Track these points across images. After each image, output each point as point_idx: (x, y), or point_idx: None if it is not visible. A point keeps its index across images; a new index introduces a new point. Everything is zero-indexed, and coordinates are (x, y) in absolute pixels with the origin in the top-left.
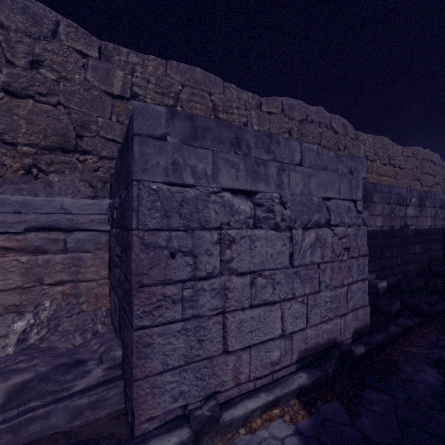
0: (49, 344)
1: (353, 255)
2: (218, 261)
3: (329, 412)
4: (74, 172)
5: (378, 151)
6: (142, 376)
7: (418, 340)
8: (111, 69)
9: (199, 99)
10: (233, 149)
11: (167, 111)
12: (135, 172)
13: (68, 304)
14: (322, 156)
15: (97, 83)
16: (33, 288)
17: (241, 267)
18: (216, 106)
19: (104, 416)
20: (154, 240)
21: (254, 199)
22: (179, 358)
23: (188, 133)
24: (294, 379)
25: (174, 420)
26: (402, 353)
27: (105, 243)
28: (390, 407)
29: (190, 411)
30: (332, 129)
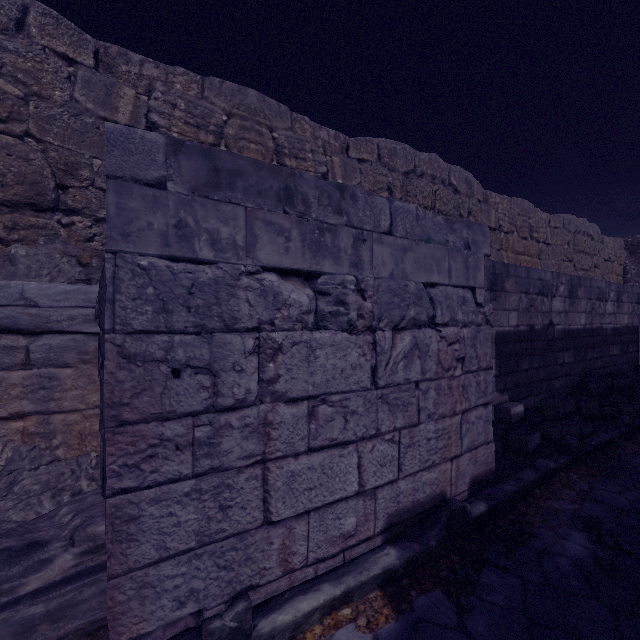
0: None
1: (470, 368)
2: (255, 381)
3: (426, 609)
4: (54, 241)
5: (516, 219)
6: (122, 570)
7: (564, 490)
8: (115, 85)
9: (253, 135)
10: (281, 207)
11: (169, 142)
12: (110, 239)
13: (32, 449)
14: (424, 222)
15: (92, 105)
16: None
17: (293, 389)
18: (280, 148)
19: (73, 632)
20: (144, 348)
21: (315, 285)
22: (189, 537)
23: (204, 178)
24: (377, 559)
25: (179, 636)
26: (540, 511)
27: (95, 353)
28: (517, 596)
29: (202, 622)
30: (450, 187)
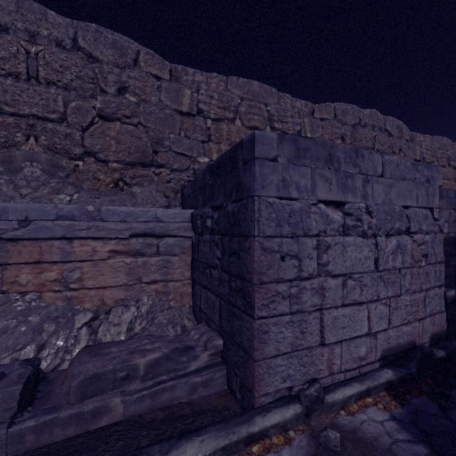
0: (149, 334)
1: (430, 262)
2: (316, 264)
3: (419, 405)
4: (151, 184)
5: (436, 152)
6: (260, 358)
7: None
8: (180, 89)
9: (256, 110)
10: (326, 165)
11: (277, 136)
12: (256, 189)
13: (160, 300)
14: (400, 167)
15: (169, 102)
16: (134, 286)
17: (335, 270)
18: (272, 116)
19: (214, 394)
20: (269, 245)
21: (343, 209)
22: (287, 346)
23: (292, 153)
24: (381, 375)
25: (282, 398)
26: None
27: (188, 248)
28: None
29: (300, 390)
30: (385, 132)
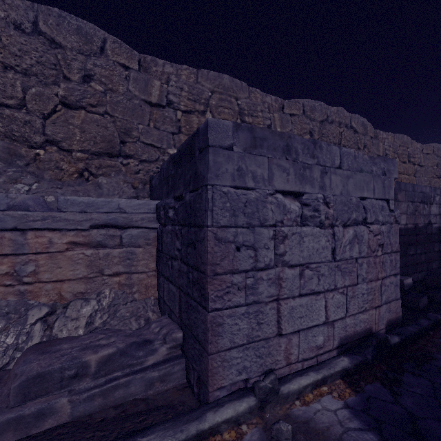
0: (111, 327)
1: (386, 251)
2: (273, 255)
3: (372, 391)
4: (119, 174)
5: (398, 149)
6: (214, 351)
7: None
8: (149, 80)
9: (227, 104)
10: (284, 156)
11: (233, 125)
12: (210, 178)
13: (123, 293)
14: (358, 159)
15: (138, 92)
16: (95, 278)
17: (292, 260)
18: (242, 110)
19: (171, 388)
20: (224, 235)
21: (301, 200)
22: (243, 338)
23: (248, 142)
24: (337, 363)
25: (238, 391)
26: (435, 344)
27: (153, 239)
28: (429, 390)
29: (254, 382)
30: (351, 129)
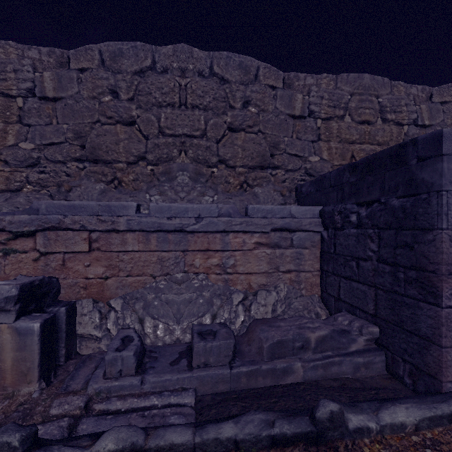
0: (289, 316)
1: None
2: None
3: None
4: (268, 184)
5: None
6: (447, 345)
7: None
8: (293, 95)
9: (367, 104)
10: None
11: None
12: (444, 184)
13: (293, 288)
14: None
15: (283, 108)
16: (273, 274)
17: None
18: (384, 108)
19: (375, 376)
20: None
21: None
22: None
23: None
24: None
25: None
26: None
27: (317, 242)
28: None
29: None
30: None
